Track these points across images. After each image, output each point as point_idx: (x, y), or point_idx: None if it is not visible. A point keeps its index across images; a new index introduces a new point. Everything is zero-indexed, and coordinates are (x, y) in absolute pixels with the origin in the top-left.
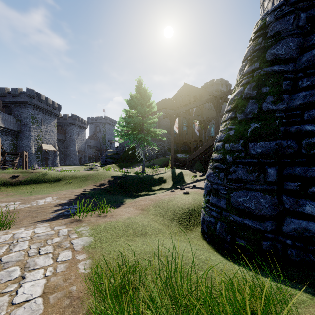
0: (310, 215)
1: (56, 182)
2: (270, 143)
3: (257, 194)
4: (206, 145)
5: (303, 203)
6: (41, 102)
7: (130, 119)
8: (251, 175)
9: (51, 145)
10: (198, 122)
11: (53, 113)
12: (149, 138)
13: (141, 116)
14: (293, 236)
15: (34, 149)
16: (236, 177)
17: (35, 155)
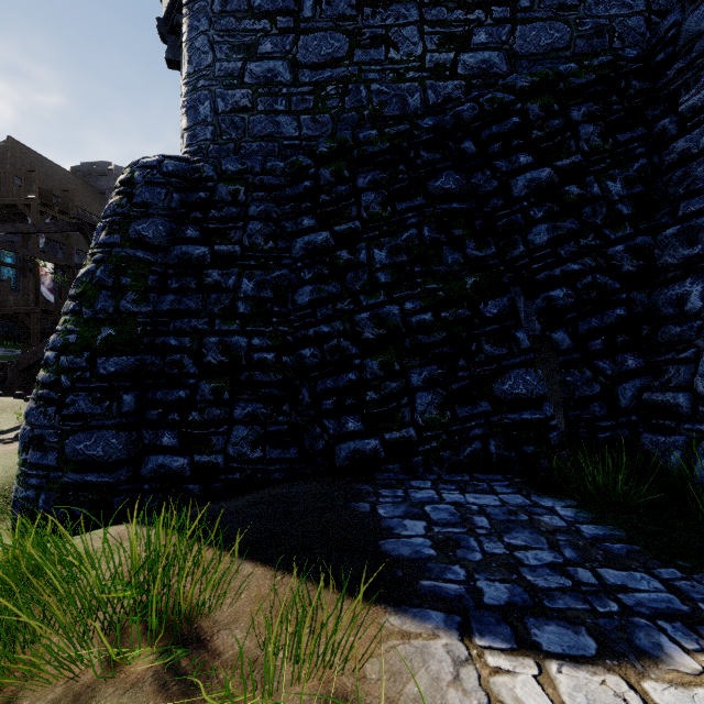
0: (168, 447)
1: None
2: (129, 359)
3: (107, 433)
4: None
5: (163, 434)
6: None
7: None
8: (99, 407)
9: None
10: (51, 267)
11: None
12: None
13: None
14: (151, 478)
15: None
16: (76, 412)
17: None
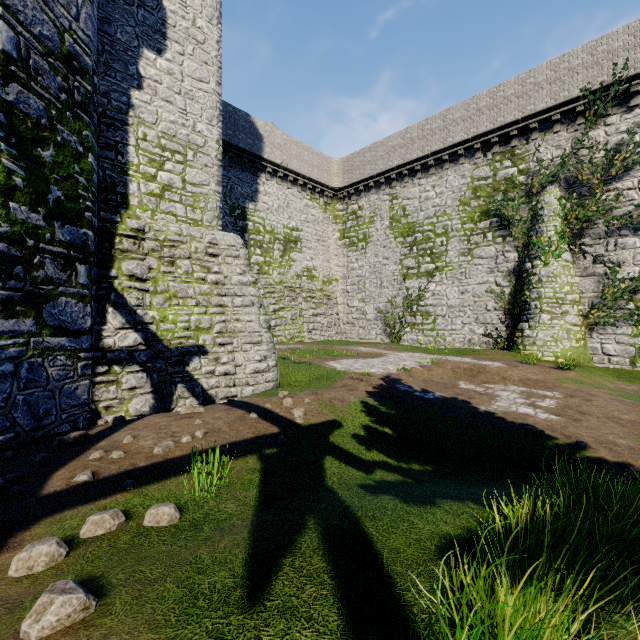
0: None
1: None
2: None
3: None
4: None
5: None
6: None
7: None
8: None
9: None
10: None
11: None
12: None
13: None
14: None
15: None
16: None
17: None
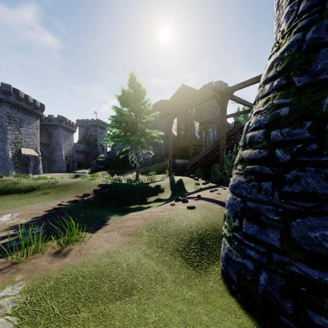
0: None
1: (29, 193)
2: None
3: None
4: (208, 149)
5: None
6: (19, 100)
7: (121, 118)
8: None
9: (33, 149)
10: (198, 124)
11: (35, 114)
12: (143, 140)
13: (135, 115)
14: None
15: (10, 153)
16: (303, 190)
17: (12, 161)
